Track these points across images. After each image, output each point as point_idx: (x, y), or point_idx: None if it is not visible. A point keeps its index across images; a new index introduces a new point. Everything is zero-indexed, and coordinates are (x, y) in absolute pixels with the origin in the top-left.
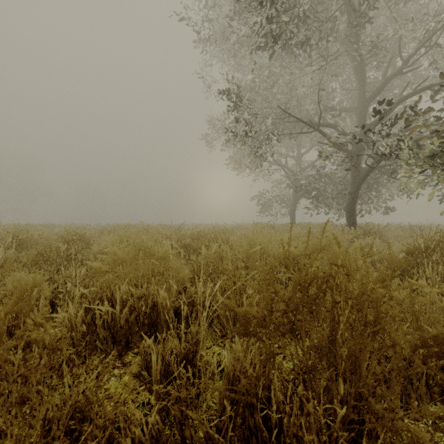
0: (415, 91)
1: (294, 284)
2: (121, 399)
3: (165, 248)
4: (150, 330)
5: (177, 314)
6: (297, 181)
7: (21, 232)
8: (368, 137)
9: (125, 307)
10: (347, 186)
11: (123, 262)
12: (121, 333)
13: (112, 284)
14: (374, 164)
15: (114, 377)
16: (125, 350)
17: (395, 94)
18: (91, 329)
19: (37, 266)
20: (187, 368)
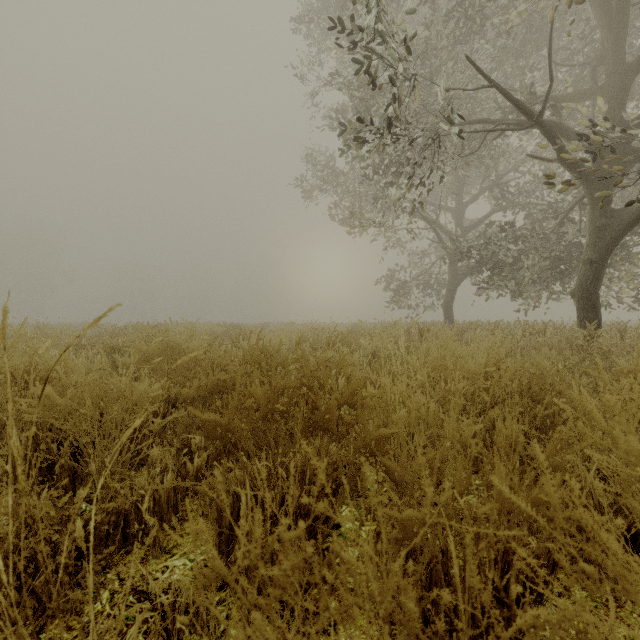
0: None
1: None
2: None
3: None
4: None
5: None
6: (456, 250)
7: None
8: (629, 145)
9: None
10: (561, 253)
11: None
12: None
13: None
14: None
15: None
16: None
17: None
18: None
19: None
20: None
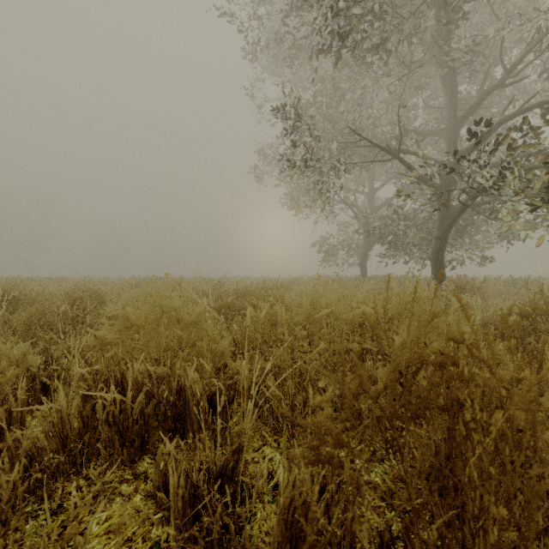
0: (521, 107)
1: (393, 374)
2: (127, 536)
3: (198, 310)
4: (174, 425)
5: (213, 401)
6: (369, 223)
7: (14, 287)
8: (459, 167)
9: (140, 392)
10: (433, 229)
11: (138, 330)
12: (133, 430)
13: (123, 361)
14: (469, 201)
15: (120, 496)
16: (140, 454)
17: (493, 113)
18: (92, 424)
19: (29, 333)
20: (225, 486)
